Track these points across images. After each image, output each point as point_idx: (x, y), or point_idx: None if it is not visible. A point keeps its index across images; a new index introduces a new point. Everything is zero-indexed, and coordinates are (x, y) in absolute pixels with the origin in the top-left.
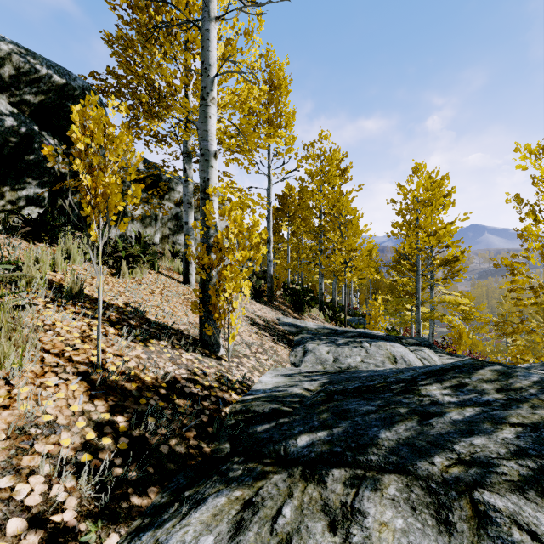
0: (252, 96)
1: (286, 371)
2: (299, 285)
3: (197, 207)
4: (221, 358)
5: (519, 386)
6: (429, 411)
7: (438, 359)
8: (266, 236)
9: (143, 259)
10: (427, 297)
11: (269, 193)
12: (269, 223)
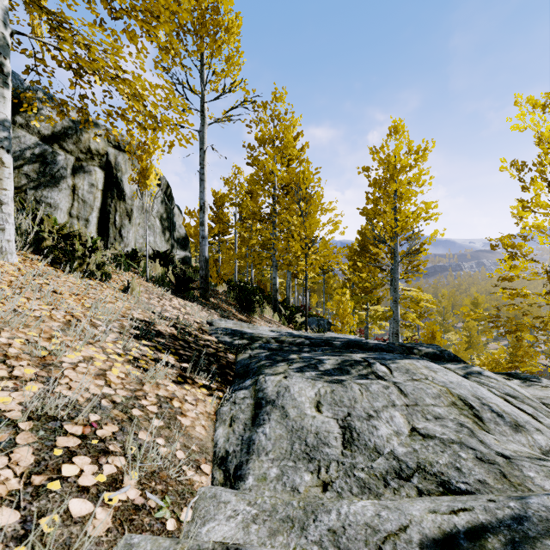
0: None
1: None
2: (248, 284)
3: (87, 152)
4: None
5: None
6: None
7: (530, 395)
8: None
9: None
10: (383, 295)
11: (202, 136)
12: (202, 180)
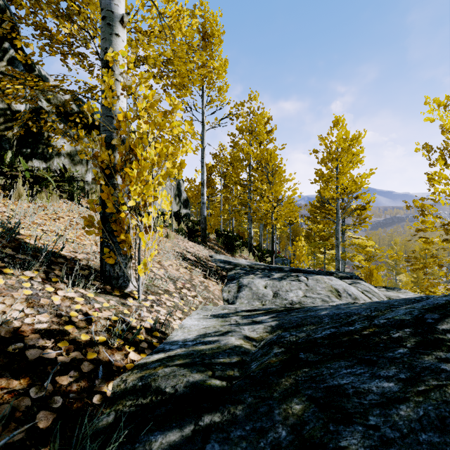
0: (184, 25)
1: (218, 310)
2: (230, 232)
3: None
4: (129, 295)
5: None
6: None
7: (379, 292)
8: (191, 129)
9: (52, 184)
10: None
11: (202, 138)
12: (202, 167)
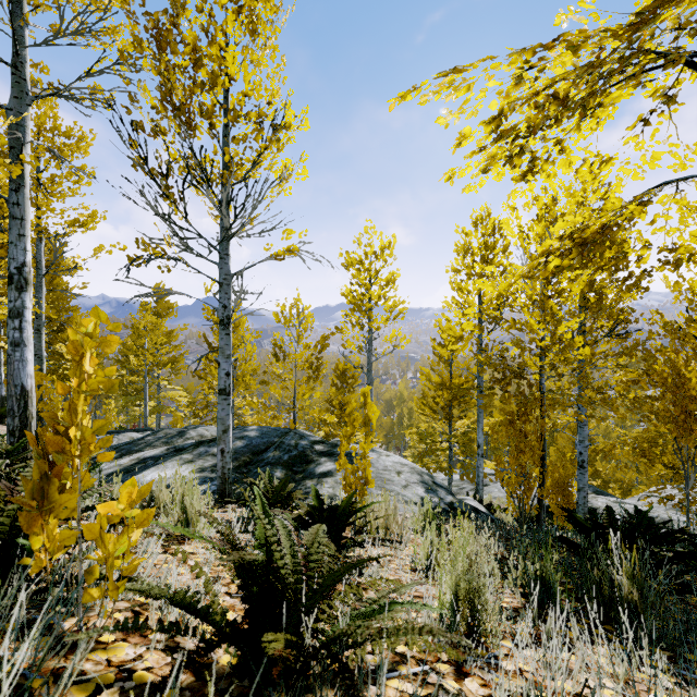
0: None
1: None
2: None
3: None
4: None
5: (170, 432)
6: (147, 442)
7: None
8: None
9: None
10: (156, 392)
11: None
12: None
